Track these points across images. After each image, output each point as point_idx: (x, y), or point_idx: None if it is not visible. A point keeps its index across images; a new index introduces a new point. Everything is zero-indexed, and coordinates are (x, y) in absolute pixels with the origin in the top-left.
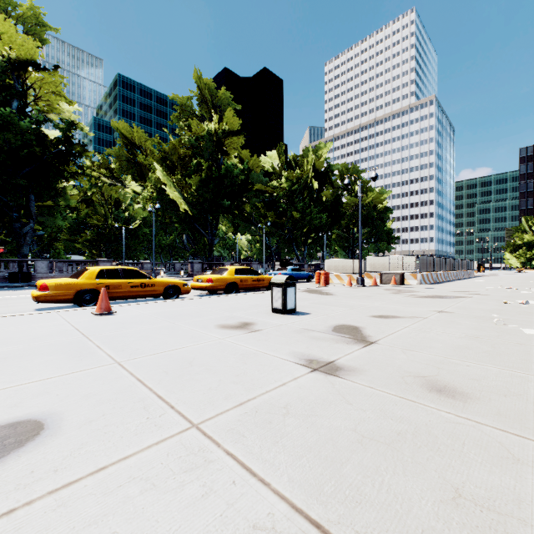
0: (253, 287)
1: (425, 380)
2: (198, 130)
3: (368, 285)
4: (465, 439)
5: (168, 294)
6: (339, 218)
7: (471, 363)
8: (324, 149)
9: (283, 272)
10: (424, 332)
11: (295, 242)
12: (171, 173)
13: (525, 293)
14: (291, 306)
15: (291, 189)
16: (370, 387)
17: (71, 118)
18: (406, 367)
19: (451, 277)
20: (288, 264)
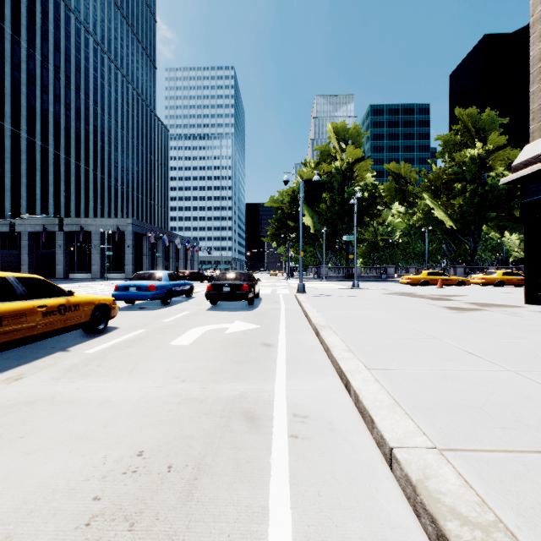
0: (517, 284)
1: None
2: (461, 158)
3: None
4: None
5: (458, 285)
6: None
7: None
8: None
9: None
10: None
11: None
12: (434, 196)
13: None
14: None
15: None
16: None
17: (370, 180)
18: None
19: None
20: None
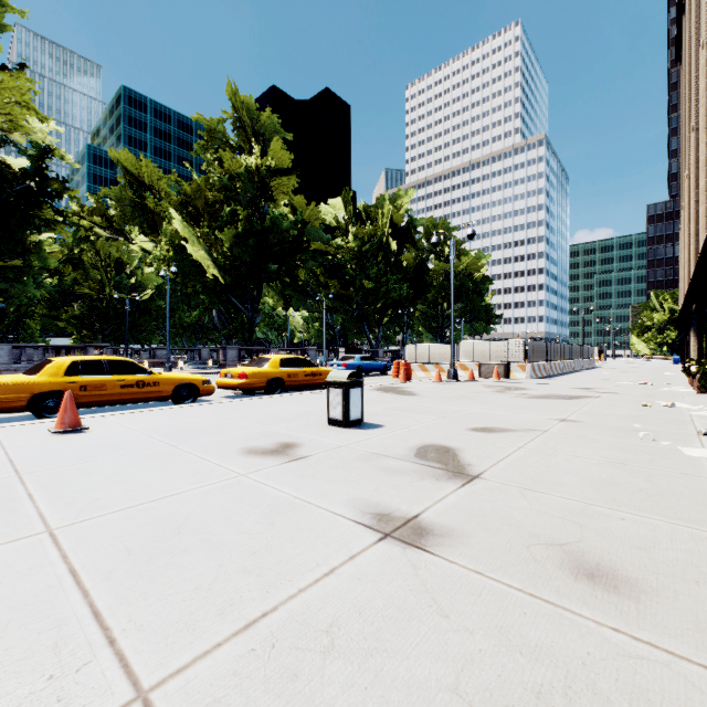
0: (306, 384)
1: (565, 551)
2: (233, 166)
3: (463, 380)
4: (661, 703)
5: (181, 397)
6: (424, 289)
7: (626, 513)
8: (405, 198)
9: (349, 362)
10: (547, 456)
11: (367, 321)
12: (195, 224)
13: (664, 390)
14: (356, 416)
15: (361, 250)
16: (477, 572)
17: (46, 142)
18: (531, 525)
19: (568, 368)
20: (357, 351)
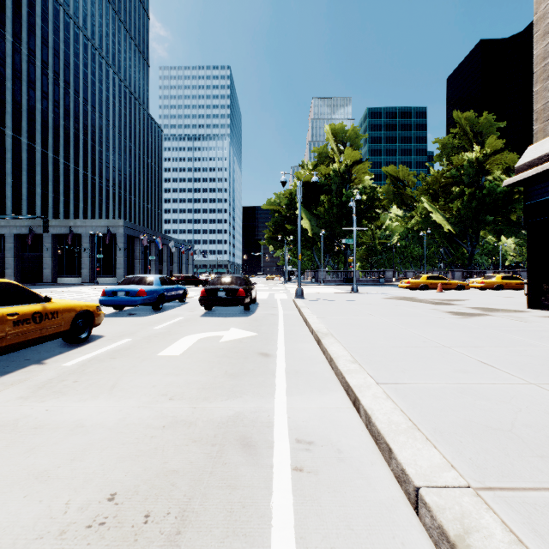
0: (516, 288)
1: None
2: (459, 161)
3: None
4: None
5: (458, 289)
6: None
7: None
8: None
9: None
10: None
11: None
12: (432, 199)
13: None
14: None
15: None
16: None
17: (369, 183)
18: None
19: None
20: None
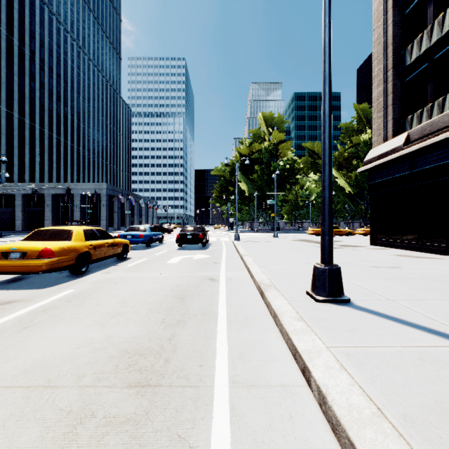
0: None
1: None
2: (357, 141)
3: None
4: None
5: (347, 235)
6: None
7: None
8: None
9: None
10: None
11: None
12: (338, 168)
13: None
14: None
15: None
16: None
17: (291, 156)
18: None
19: None
20: None
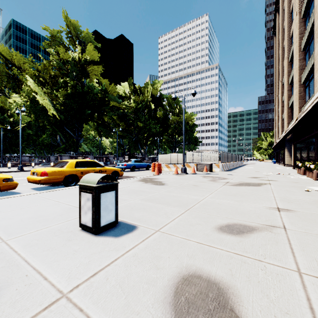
0: None
1: None
2: (65, 56)
3: (189, 173)
4: None
5: None
6: (167, 128)
7: None
8: (158, 84)
9: (128, 163)
10: None
11: (140, 143)
12: (43, 87)
13: (295, 178)
14: (109, 219)
15: (137, 108)
16: None
17: None
18: None
19: (235, 165)
20: (134, 157)
